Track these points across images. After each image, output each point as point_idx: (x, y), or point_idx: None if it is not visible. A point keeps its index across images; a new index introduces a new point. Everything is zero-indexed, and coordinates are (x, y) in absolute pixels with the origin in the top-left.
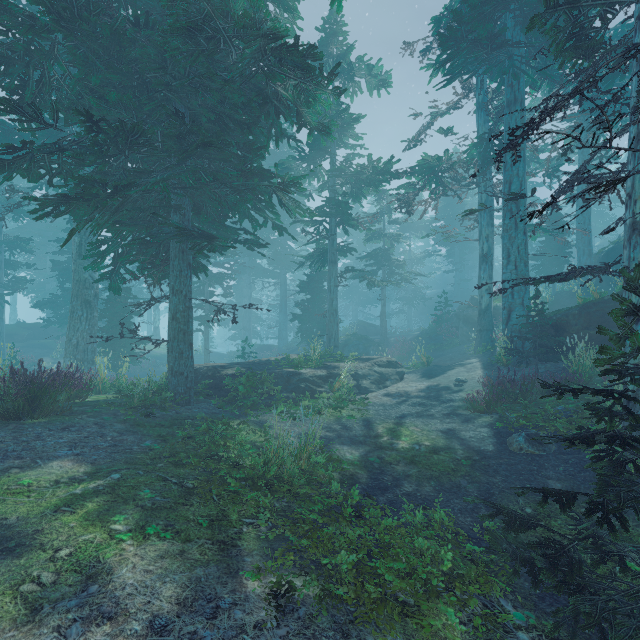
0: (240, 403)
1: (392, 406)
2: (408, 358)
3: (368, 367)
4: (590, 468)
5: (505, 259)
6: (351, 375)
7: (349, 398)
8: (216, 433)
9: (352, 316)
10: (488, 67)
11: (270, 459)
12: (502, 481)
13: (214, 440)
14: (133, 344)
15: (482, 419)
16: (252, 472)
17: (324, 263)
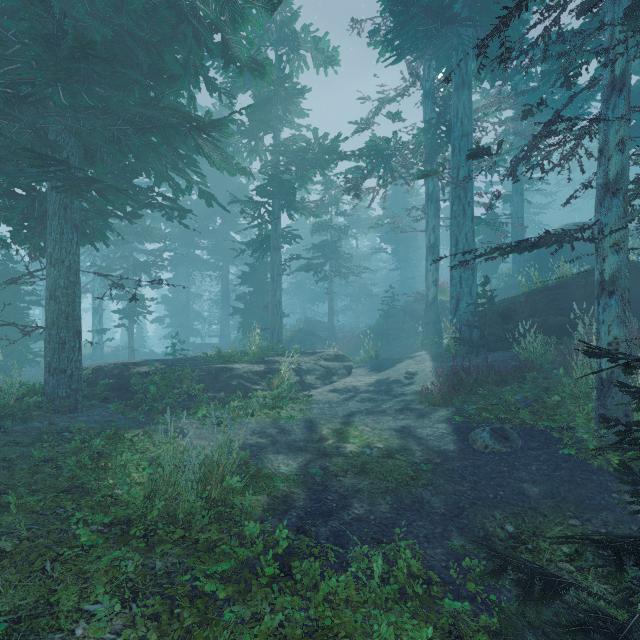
0: (146, 407)
1: (339, 403)
2: (356, 353)
3: (313, 361)
4: (564, 465)
5: (453, 247)
6: (294, 370)
7: (290, 396)
8: (92, 451)
9: (300, 313)
10: (438, 43)
11: (159, 488)
12: (471, 489)
13: (81, 463)
14: (28, 340)
15: (438, 413)
16: (123, 514)
17: (267, 250)
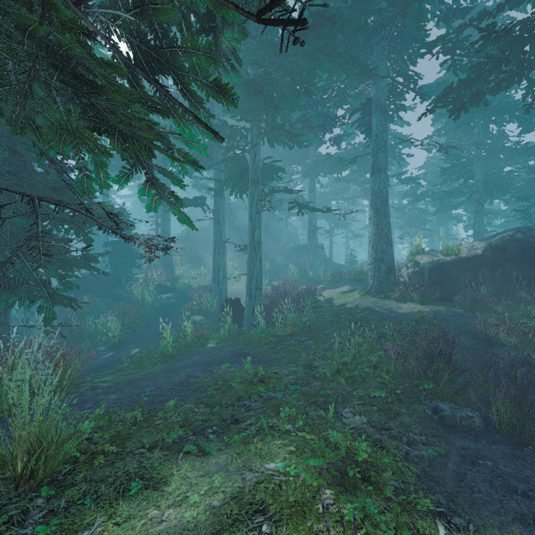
0: None
1: None
2: None
3: None
4: None
5: None
6: None
7: None
8: None
9: None
10: None
11: None
12: None
13: None
14: None
15: None
16: None
17: None
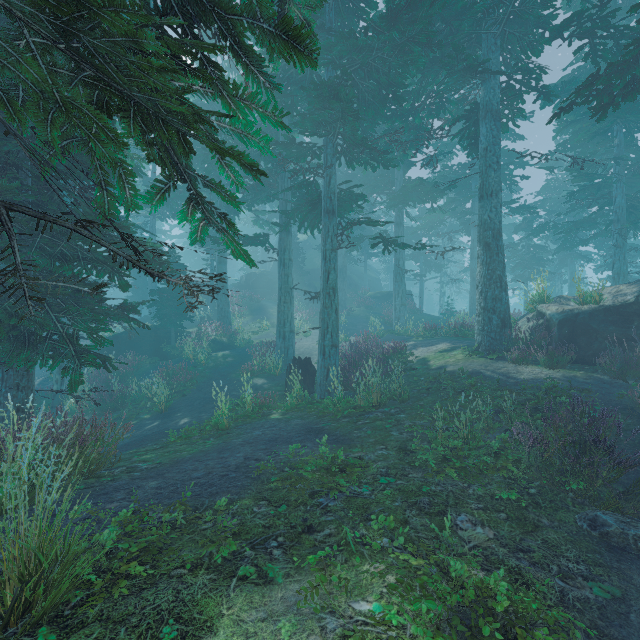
0: None
1: None
2: None
3: None
4: None
5: None
6: None
7: None
8: None
9: None
10: None
11: None
12: None
13: None
14: None
15: None
16: None
17: None
